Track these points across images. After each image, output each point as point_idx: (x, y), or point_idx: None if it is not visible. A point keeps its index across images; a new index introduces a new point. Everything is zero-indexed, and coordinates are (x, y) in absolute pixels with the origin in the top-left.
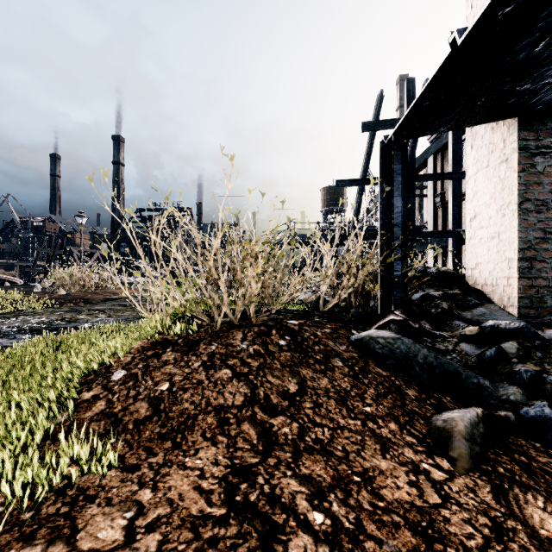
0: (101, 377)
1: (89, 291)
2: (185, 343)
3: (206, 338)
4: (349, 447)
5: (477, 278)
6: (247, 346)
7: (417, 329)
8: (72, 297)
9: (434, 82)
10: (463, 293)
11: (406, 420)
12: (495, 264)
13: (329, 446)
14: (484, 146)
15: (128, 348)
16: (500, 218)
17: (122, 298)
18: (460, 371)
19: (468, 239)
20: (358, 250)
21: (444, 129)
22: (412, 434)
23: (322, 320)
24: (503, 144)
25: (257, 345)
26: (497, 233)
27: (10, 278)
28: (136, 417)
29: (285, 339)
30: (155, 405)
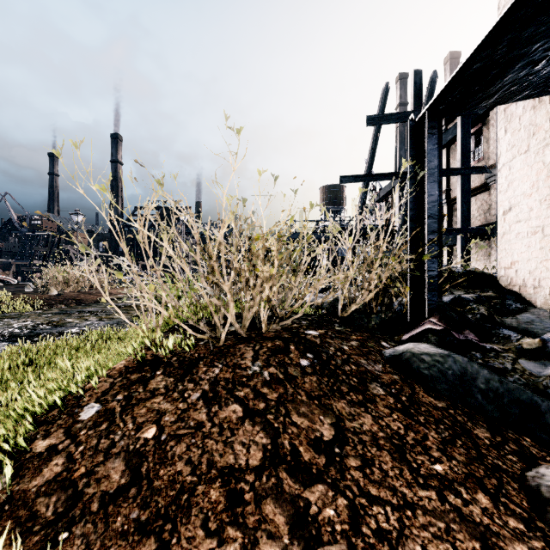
0: (66, 414)
1: (83, 291)
2: (180, 363)
3: (207, 356)
4: (433, 547)
5: (513, 278)
6: (261, 368)
7: (462, 340)
8: (63, 297)
9: (495, 32)
10: (498, 296)
11: (495, 485)
12: (538, 262)
13: (401, 546)
14: (522, 128)
15: (108, 369)
16: (545, 210)
17: (117, 299)
18: (537, 401)
19: (501, 234)
20: (384, 246)
21: (485, 104)
22: (513, 512)
23: (344, 329)
24: (549, 124)
25: (273, 367)
26: (540, 227)
27: (3, 277)
28: (105, 487)
29: (307, 357)
30: (134, 466)
